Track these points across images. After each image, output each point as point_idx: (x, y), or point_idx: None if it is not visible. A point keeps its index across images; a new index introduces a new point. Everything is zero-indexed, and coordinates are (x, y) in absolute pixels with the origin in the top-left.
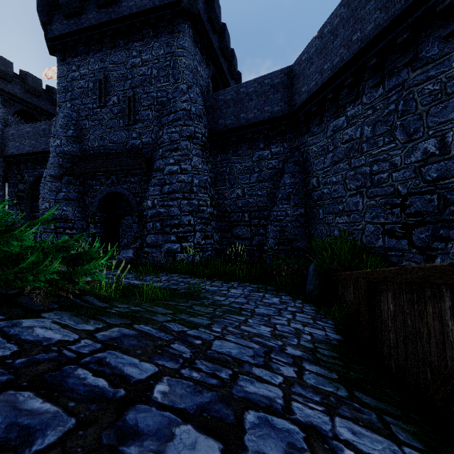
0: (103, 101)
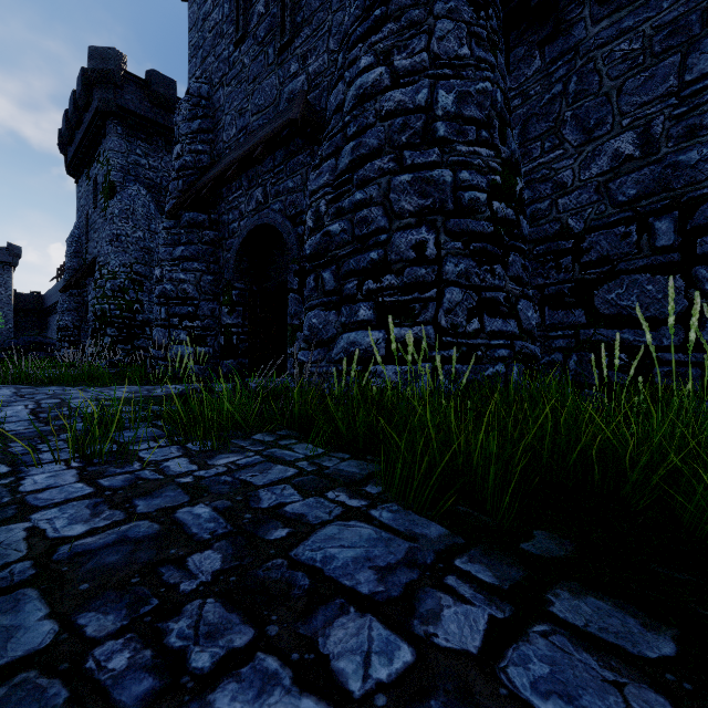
0: (241, 27)
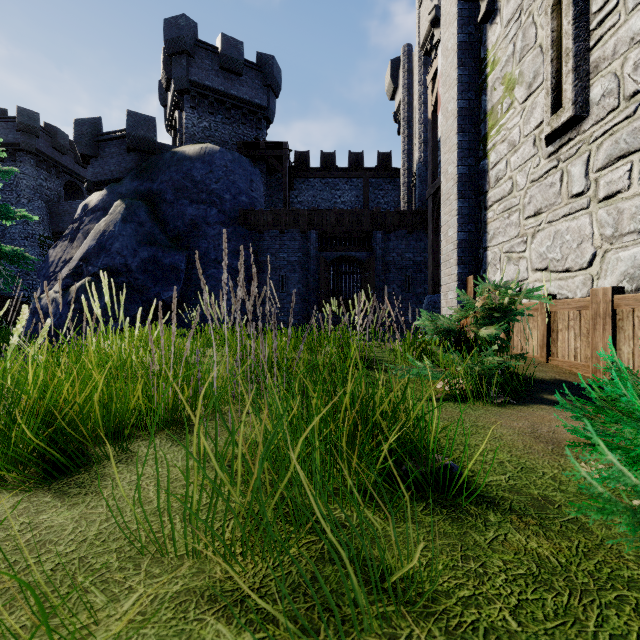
0: None
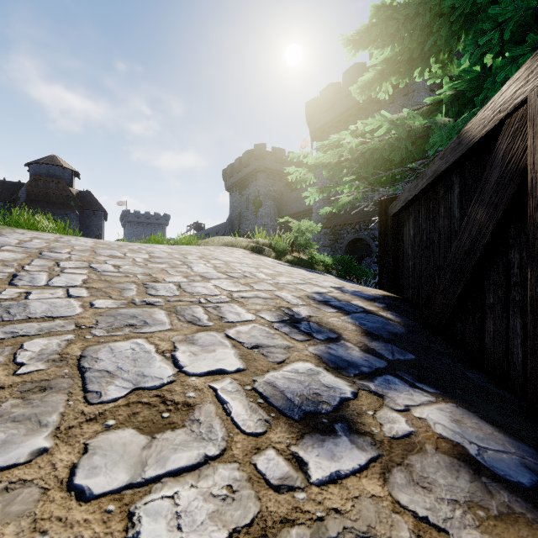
0: None
